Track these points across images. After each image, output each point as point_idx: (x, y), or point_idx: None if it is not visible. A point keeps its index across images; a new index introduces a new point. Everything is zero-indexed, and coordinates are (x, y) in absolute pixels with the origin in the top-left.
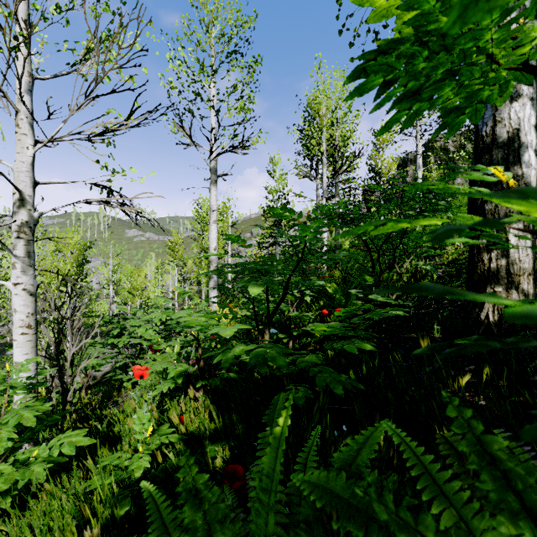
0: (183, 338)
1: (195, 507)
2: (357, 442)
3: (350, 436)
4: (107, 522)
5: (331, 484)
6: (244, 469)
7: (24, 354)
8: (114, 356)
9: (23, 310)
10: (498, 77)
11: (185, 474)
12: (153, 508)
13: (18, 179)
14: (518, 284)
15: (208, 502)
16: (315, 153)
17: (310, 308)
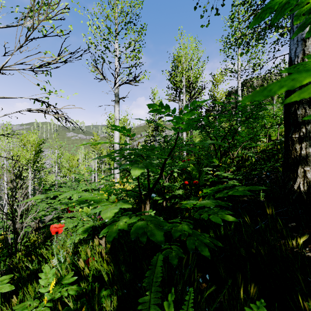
0: None
1: None
2: None
3: (213, 287)
4: None
5: None
6: None
7: None
8: (54, 210)
9: None
10: None
11: None
12: None
13: None
14: None
15: None
16: (178, 86)
17: (176, 179)
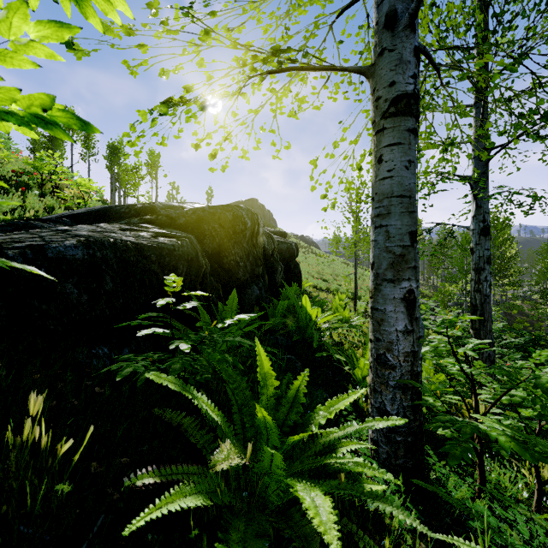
0: None
1: None
2: None
3: None
4: None
5: None
6: None
7: None
8: None
9: None
10: None
11: None
12: None
13: None
14: None
15: None
16: None
17: None
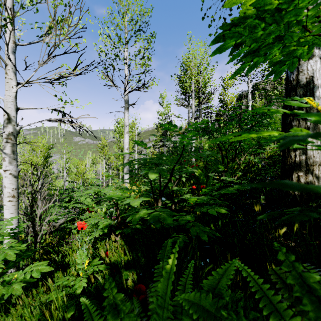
0: (108, 203)
1: (114, 316)
2: (218, 273)
3: (211, 266)
4: (60, 320)
5: (202, 302)
6: (145, 286)
7: (10, 213)
8: (66, 213)
9: (9, 186)
10: (308, 41)
11: (108, 294)
12: (88, 316)
13: (6, 106)
14: (312, 171)
15: (123, 312)
16: (187, 91)
17: (185, 184)
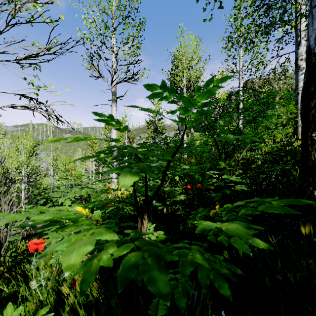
0: None
1: None
2: None
3: None
4: None
5: None
6: None
7: None
8: None
9: None
10: None
11: None
12: None
13: None
14: None
15: None
16: (179, 85)
17: (177, 183)
